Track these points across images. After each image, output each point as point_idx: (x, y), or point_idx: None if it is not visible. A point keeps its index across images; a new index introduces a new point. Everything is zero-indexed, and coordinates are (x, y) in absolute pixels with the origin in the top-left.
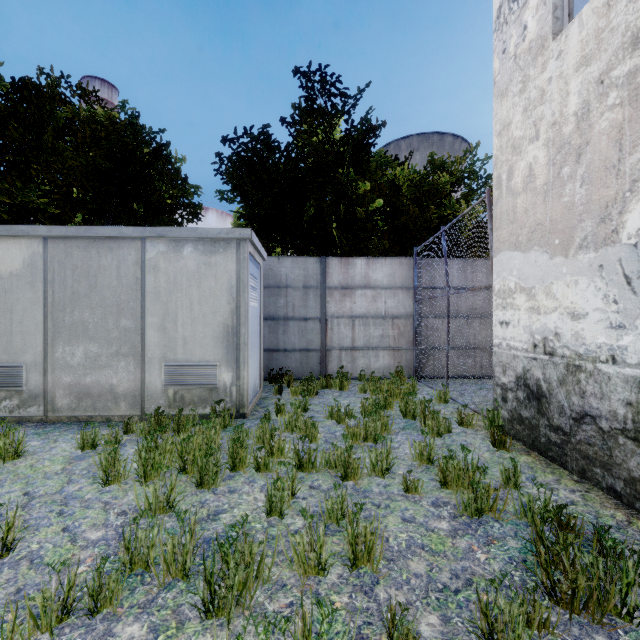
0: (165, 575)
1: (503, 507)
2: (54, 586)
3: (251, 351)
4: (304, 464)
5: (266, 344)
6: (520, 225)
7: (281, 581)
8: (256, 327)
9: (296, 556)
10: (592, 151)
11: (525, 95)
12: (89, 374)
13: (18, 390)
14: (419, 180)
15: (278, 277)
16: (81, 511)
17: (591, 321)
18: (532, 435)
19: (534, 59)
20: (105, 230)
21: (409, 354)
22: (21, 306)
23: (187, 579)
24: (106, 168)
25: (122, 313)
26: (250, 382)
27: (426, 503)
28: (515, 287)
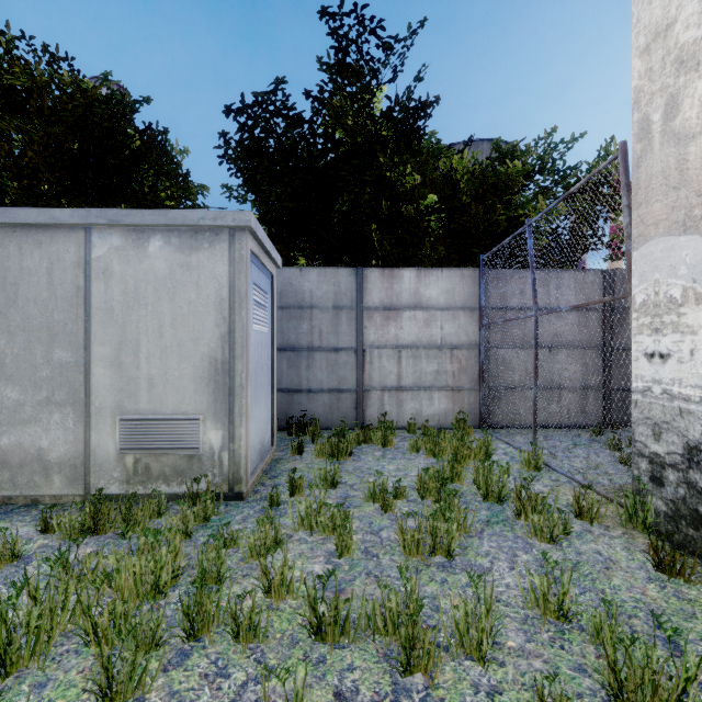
0: None
1: None
2: None
3: (255, 396)
4: (326, 626)
5: (284, 383)
6: (696, 189)
7: None
8: (265, 361)
9: None
10: None
11: None
12: (6, 433)
13: None
14: (481, 173)
15: (300, 294)
16: None
17: None
18: None
19: None
20: (28, 213)
21: (473, 396)
22: None
23: None
24: (79, 155)
25: (56, 340)
26: (253, 442)
27: None
28: (684, 295)
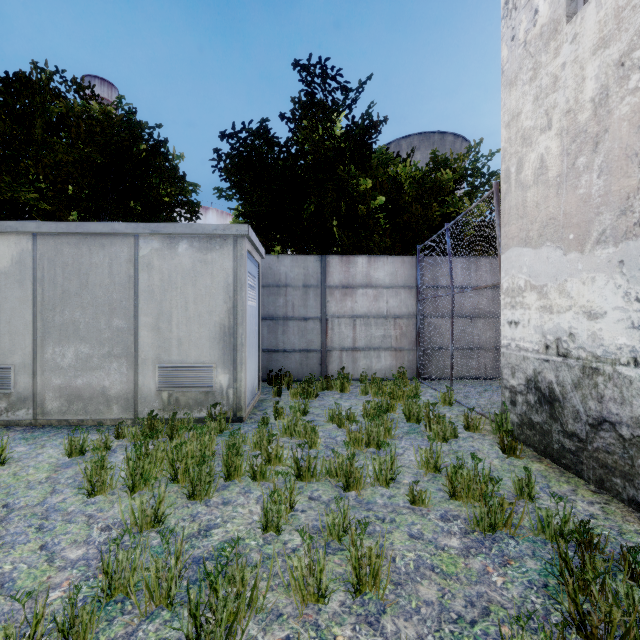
0: (148, 602)
1: (519, 522)
2: (24, 616)
3: (249, 352)
4: (303, 473)
5: (265, 344)
6: (530, 220)
7: (277, 610)
8: (254, 327)
9: (293, 581)
10: (611, 139)
11: (536, 83)
12: (80, 376)
13: (6, 393)
14: (421, 177)
15: (277, 276)
16: (62, 526)
17: (610, 321)
18: (544, 441)
19: (546, 44)
20: (97, 226)
21: (411, 355)
22: (9, 305)
23: (172, 607)
24: (102, 165)
25: (114, 312)
26: (248, 384)
27: (434, 517)
28: (525, 285)
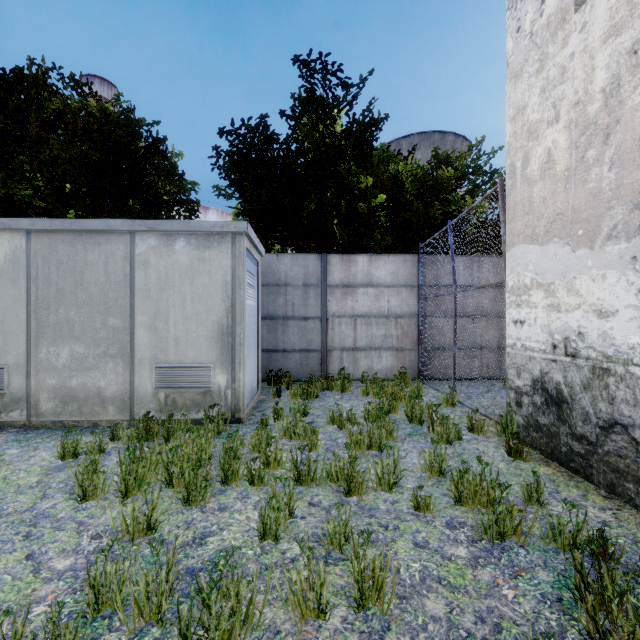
0: (137, 618)
1: (529, 531)
2: (4, 633)
3: (248, 352)
4: (303, 477)
5: (265, 344)
6: (537, 216)
7: (274, 626)
8: (253, 326)
9: (292, 595)
10: (623, 130)
11: (543, 75)
12: (75, 376)
13: None
14: (423, 175)
15: (277, 275)
16: (51, 533)
17: (622, 319)
18: (551, 443)
19: (553, 34)
20: (92, 223)
21: (413, 355)
22: (3, 304)
23: (163, 623)
24: (99, 162)
25: (110, 311)
26: (247, 385)
27: (440, 524)
28: (531, 283)
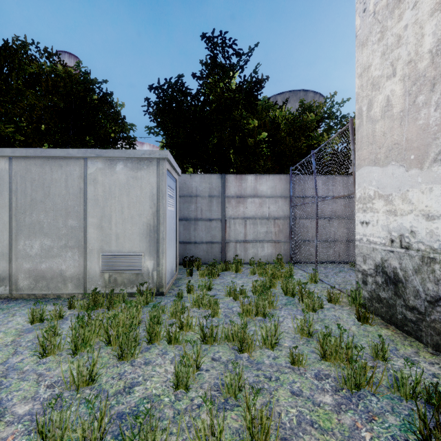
0: None
1: (379, 383)
2: None
3: (169, 244)
4: (207, 338)
5: (181, 238)
6: (379, 145)
7: None
8: (173, 226)
9: (197, 439)
10: None
11: (383, 42)
12: (44, 262)
13: None
14: (293, 119)
15: (190, 189)
16: (17, 383)
17: None
18: (389, 312)
19: (391, 12)
20: (56, 151)
21: (286, 245)
22: None
23: None
24: (65, 110)
25: (69, 215)
26: (168, 267)
27: (310, 375)
28: (374, 194)
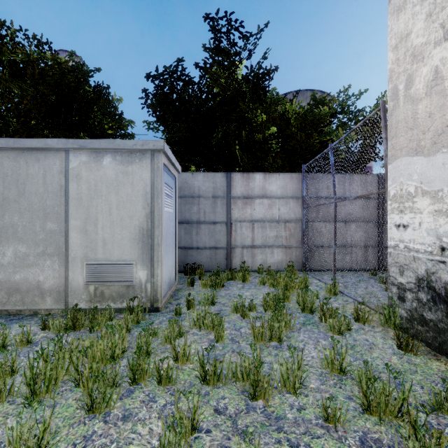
0: None
1: None
2: None
3: (166, 250)
4: (209, 376)
5: (182, 243)
6: (422, 130)
7: None
8: (171, 229)
9: None
10: None
11: (429, 0)
12: (18, 272)
13: None
14: (304, 113)
15: (192, 189)
16: None
17: None
18: (439, 338)
19: None
20: (32, 142)
21: (298, 251)
22: None
23: None
24: (55, 102)
25: (48, 217)
26: (164, 278)
27: (354, 442)
28: (416, 191)
